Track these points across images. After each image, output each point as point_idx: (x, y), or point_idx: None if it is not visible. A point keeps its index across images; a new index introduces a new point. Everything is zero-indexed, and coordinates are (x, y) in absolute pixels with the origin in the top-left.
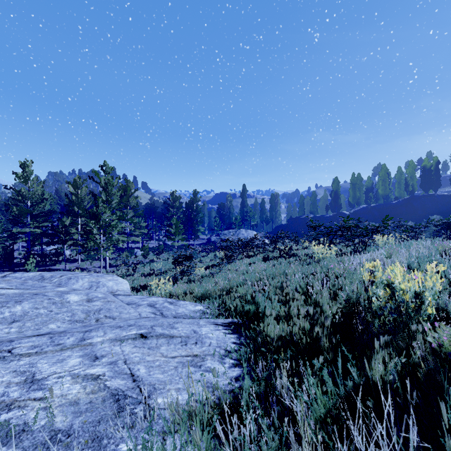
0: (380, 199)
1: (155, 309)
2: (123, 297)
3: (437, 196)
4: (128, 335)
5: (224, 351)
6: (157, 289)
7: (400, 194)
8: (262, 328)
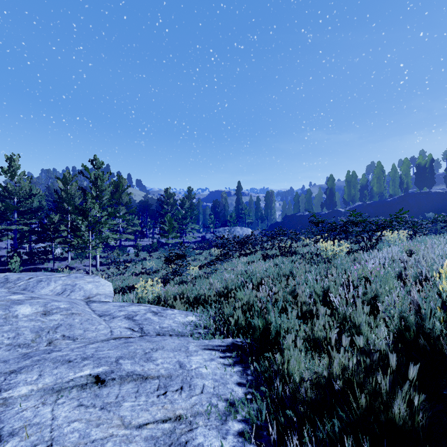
0: (374, 196)
1: (133, 323)
2: (98, 304)
3: (432, 193)
4: (76, 378)
5: (224, 402)
6: (143, 293)
7: (395, 191)
8: (279, 360)
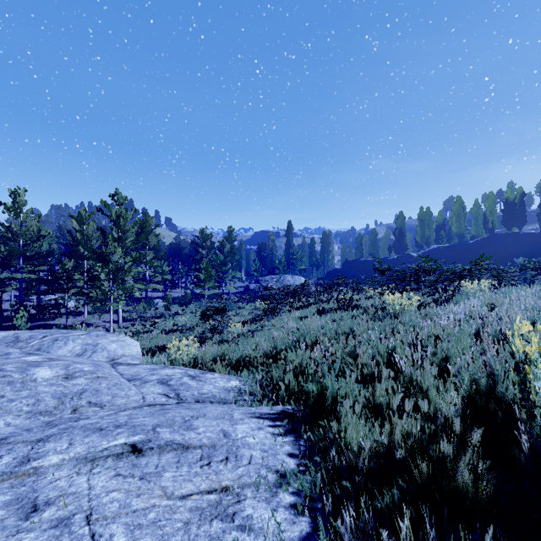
0: (453, 238)
1: (168, 388)
2: (126, 367)
3: (523, 234)
4: (110, 447)
5: (274, 474)
6: (177, 354)
7: (478, 232)
8: (335, 428)
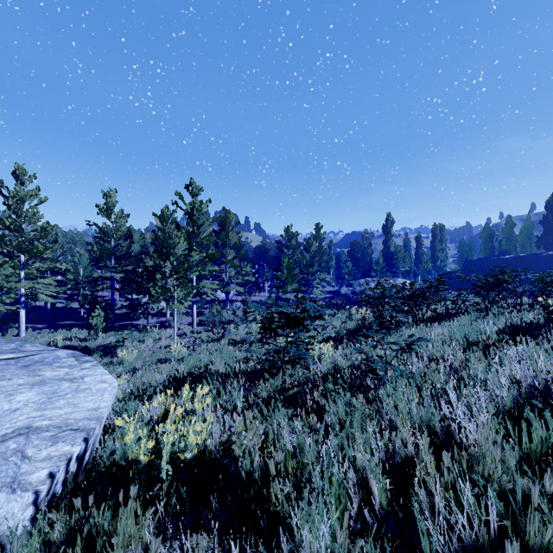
0: None
1: None
2: None
3: None
4: None
5: None
6: (140, 451)
7: None
8: None
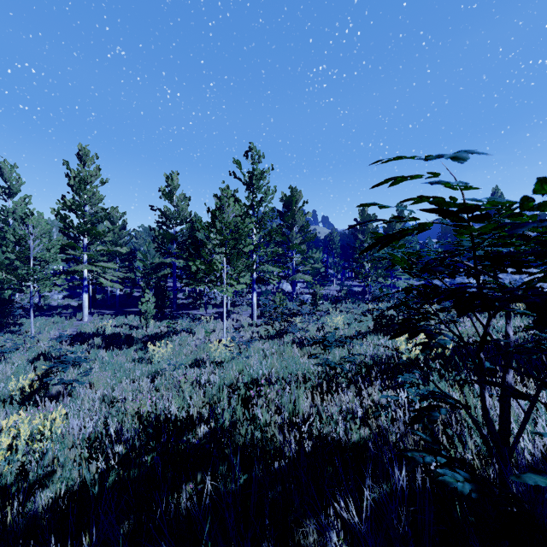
0: None
1: None
2: None
3: None
4: None
5: None
6: None
7: None
8: None
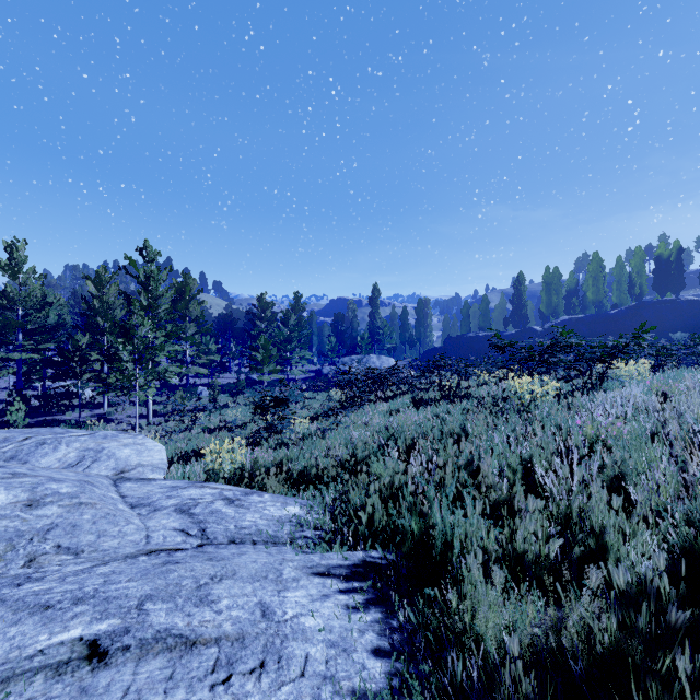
0: (588, 307)
1: (189, 520)
2: (135, 484)
3: (681, 302)
4: (50, 647)
5: (347, 698)
6: (215, 463)
7: (621, 299)
8: (454, 604)
